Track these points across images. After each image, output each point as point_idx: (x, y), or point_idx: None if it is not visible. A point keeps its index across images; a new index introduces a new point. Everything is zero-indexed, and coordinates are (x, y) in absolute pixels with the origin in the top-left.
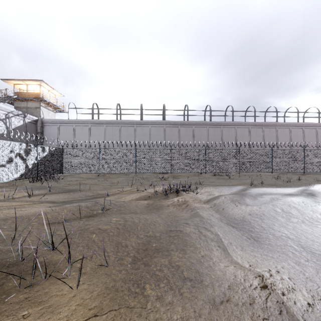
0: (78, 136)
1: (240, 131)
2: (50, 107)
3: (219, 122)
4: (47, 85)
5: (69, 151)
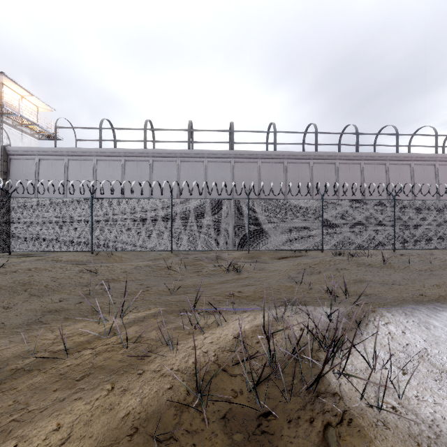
0: (73, 178)
1: (370, 170)
2: (27, 128)
3: (332, 153)
4: (15, 83)
5: (24, 204)
